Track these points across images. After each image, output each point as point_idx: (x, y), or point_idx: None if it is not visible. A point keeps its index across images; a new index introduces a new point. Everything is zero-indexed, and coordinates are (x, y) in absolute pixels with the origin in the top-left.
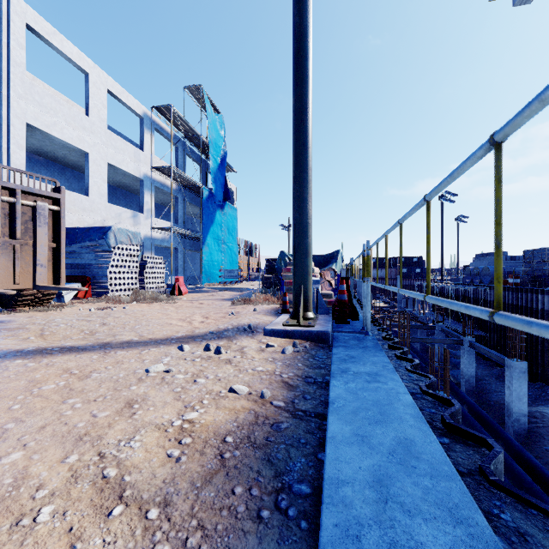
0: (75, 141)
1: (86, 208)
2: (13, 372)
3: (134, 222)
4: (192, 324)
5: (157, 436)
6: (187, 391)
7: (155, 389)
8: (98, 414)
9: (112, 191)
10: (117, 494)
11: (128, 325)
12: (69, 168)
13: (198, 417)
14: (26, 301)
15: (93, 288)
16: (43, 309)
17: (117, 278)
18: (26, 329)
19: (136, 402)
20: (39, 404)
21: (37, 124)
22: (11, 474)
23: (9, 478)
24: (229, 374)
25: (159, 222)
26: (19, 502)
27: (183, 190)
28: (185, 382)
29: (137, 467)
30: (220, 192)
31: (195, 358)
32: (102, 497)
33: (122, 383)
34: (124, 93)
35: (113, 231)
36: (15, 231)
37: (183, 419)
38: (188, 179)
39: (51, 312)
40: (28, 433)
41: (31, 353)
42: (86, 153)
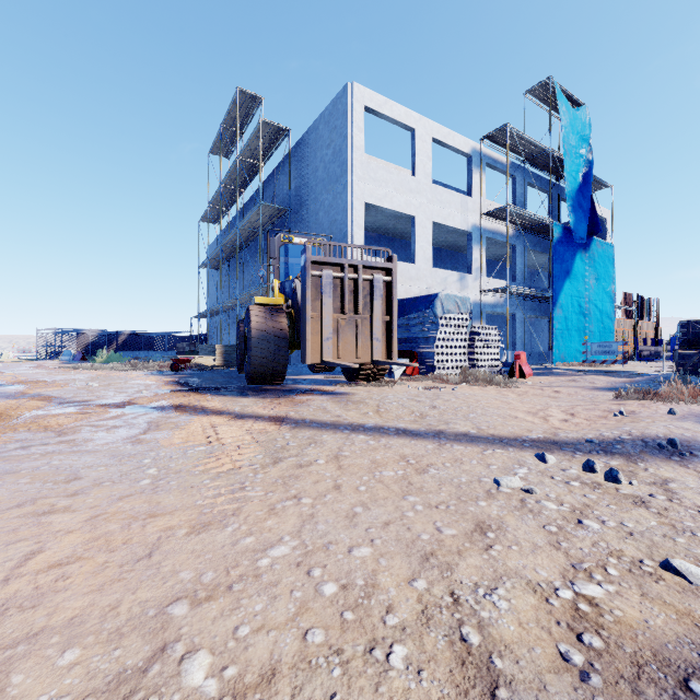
0: (402, 207)
1: (412, 278)
2: (358, 448)
3: (460, 286)
4: (548, 422)
5: (533, 603)
6: (569, 537)
7: (514, 516)
8: (442, 529)
9: (437, 254)
10: (487, 685)
11: (460, 412)
12: (397, 238)
13: (605, 598)
14: (364, 375)
15: (420, 365)
16: (377, 384)
17: (443, 353)
18: (365, 404)
19: (490, 529)
20: (381, 492)
21: (372, 201)
22: (362, 574)
23: (360, 578)
24: (649, 528)
25: (490, 282)
26: (370, 618)
27: (522, 234)
28: (561, 518)
29: (510, 648)
30: (582, 225)
31: (568, 479)
32: (464, 676)
33: (465, 491)
34: (450, 135)
35: (440, 298)
36: (357, 306)
37: (574, 591)
38: (530, 218)
39: (383, 388)
40: (374, 526)
41: (371, 430)
42: (412, 218)
